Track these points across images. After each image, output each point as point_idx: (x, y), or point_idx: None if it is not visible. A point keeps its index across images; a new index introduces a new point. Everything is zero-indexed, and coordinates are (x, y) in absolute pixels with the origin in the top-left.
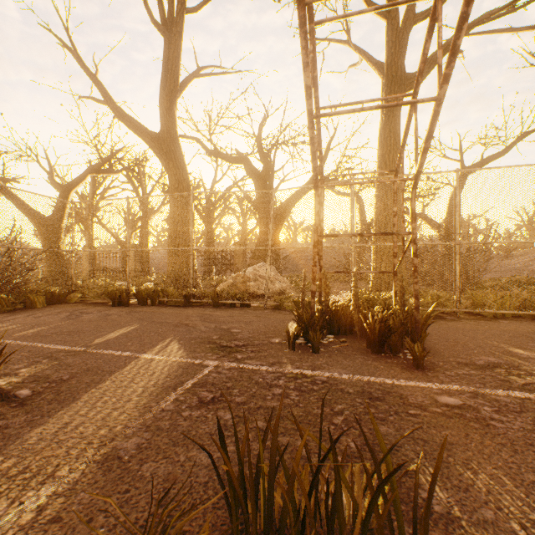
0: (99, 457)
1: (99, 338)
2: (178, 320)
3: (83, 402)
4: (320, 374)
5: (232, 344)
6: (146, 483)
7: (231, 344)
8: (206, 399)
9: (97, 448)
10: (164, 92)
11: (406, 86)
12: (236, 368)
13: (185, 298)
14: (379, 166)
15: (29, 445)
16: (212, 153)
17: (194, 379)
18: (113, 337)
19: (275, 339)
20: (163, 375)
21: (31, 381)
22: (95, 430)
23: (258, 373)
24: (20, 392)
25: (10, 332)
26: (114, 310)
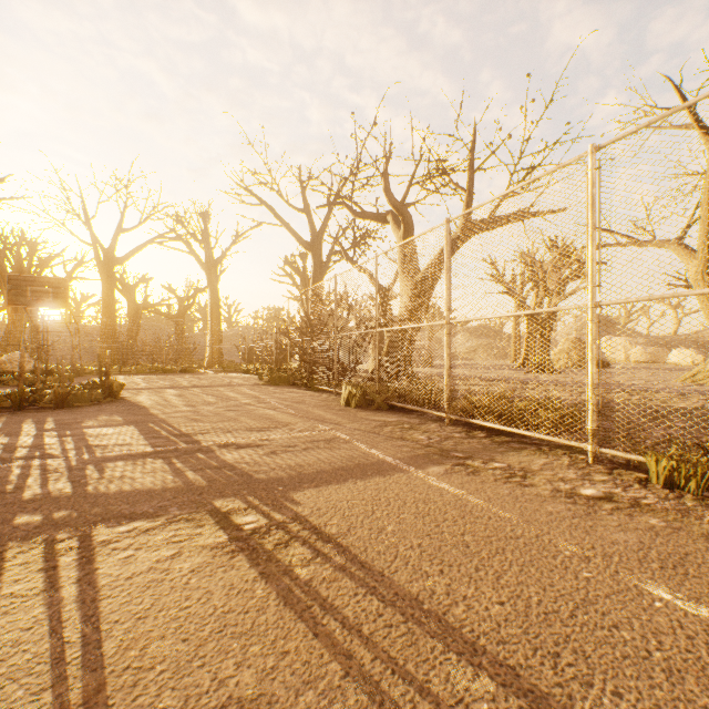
0: None
1: None
2: None
3: None
4: None
5: None
6: None
7: None
8: None
9: None
10: None
11: (117, 264)
12: None
13: None
14: (103, 302)
15: None
16: None
17: None
18: None
19: None
20: None
21: None
22: None
23: None
24: None
25: None
26: None
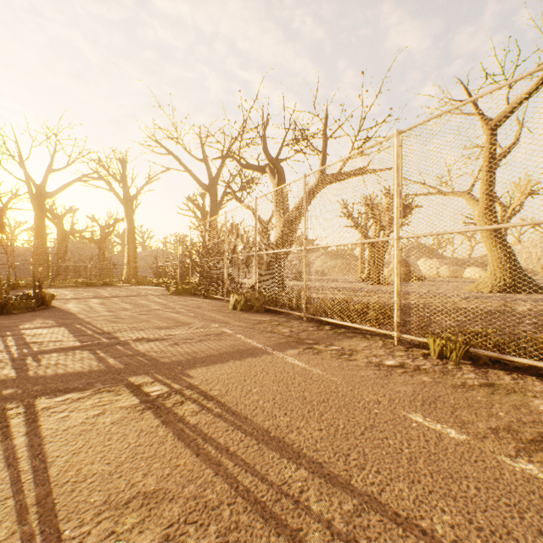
0: None
1: None
2: None
3: None
4: None
5: None
6: None
7: None
8: None
9: None
10: None
11: (47, 198)
12: None
13: None
14: (35, 228)
15: None
16: None
17: None
18: None
19: None
20: None
21: None
22: None
23: None
24: None
25: None
26: None
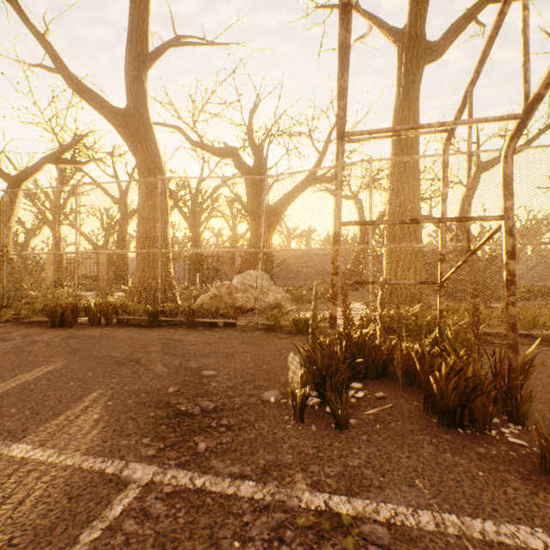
0: None
1: None
2: (129, 352)
3: None
4: (370, 515)
5: (196, 408)
6: None
7: (193, 408)
8: None
9: None
10: (130, 57)
11: (427, 56)
12: (186, 491)
13: (150, 316)
14: (394, 153)
15: None
16: (196, 144)
17: None
18: None
19: (269, 393)
20: (3, 535)
21: None
22: None
23: (233, 512)
24: None
25: None
26: (47, 334)
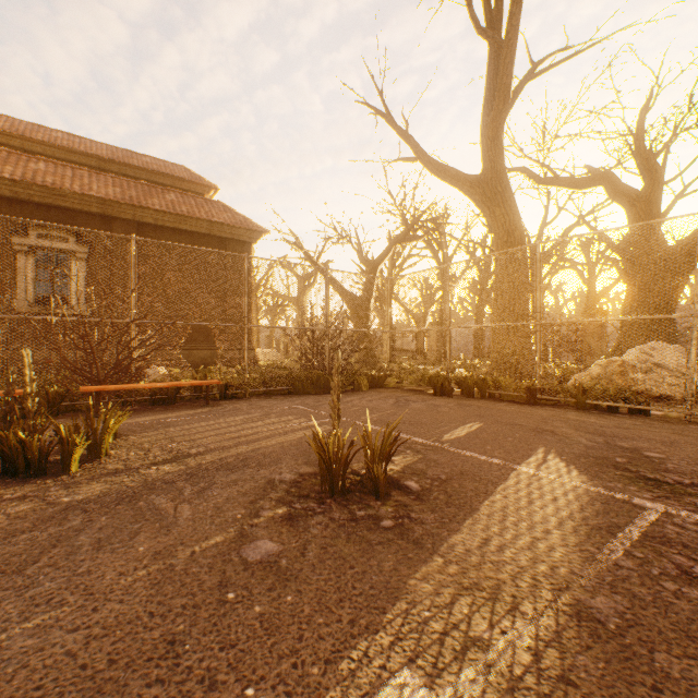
0: (564, 607)
1: (446, 433)
2: (533, 423)
3: (485, 515)
4: None
5: (666, 479)
6: (685, 691)
7: (663, 478)
8: (690, 570)
9: (551, 591)
10: (487, 118)
11: None
12: None
13: (527, 393)
14: None
15: (460, 553)
16: (546, 182)
17: (636, 526)
18: (461, 435)
19: None
20: (573, 505)
21: (410, 473)
22: (529, 561)
23: None
24: (408, 483)
25: (356, 414)
26: (438, 400)
